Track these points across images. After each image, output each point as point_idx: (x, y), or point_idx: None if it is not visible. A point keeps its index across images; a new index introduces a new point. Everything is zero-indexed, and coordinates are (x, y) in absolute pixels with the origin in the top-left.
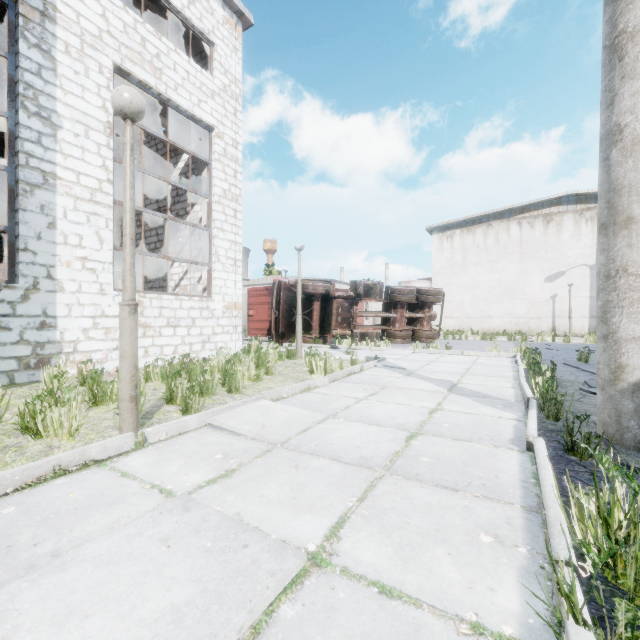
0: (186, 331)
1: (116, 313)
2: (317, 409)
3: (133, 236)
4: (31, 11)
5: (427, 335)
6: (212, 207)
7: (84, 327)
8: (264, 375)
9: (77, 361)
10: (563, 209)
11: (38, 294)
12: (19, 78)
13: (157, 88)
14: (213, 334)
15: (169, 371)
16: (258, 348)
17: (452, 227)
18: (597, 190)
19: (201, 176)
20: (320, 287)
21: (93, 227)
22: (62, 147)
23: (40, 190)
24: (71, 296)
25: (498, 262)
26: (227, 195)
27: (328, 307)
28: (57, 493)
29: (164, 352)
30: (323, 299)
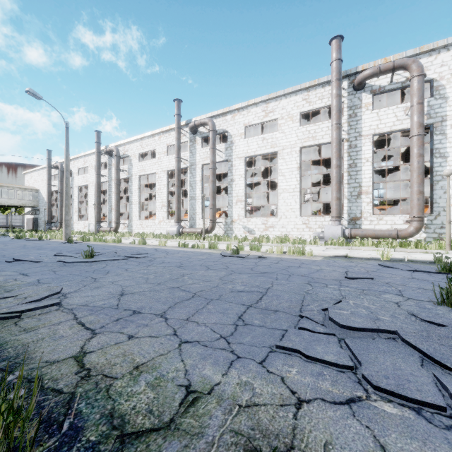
0: None
1: None
2: None
3: (449, 205)
4: (437, 124)
5: None
6: None
7: None
8: None
9: None
10: None
11: (439, 217)
12: (433, 148)
13: None
14: None
15: None
16: None
17: None
18: None
19: None
20: None
21: None
22: (449, 163)
23: (440, 182)
24: None
25: None
26: None
27: None
28: (424, 254)
29: None
30: None
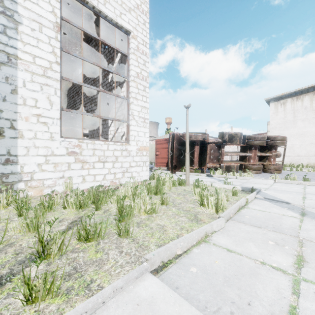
0: (111, 165)
1: (62, 153)
2: (237, 314)
3: None
4: None
5: (274, 168)
6: (129, 84)
7: (38, 162)
8: (160, 204)
9: (33, 186)
10: None
11: (3, 139)
12: None
13: (91, 2)
14: (130, 167)
15: (82, 200)
16: (158, 177)
17: (285, 97)
18: None
19: (124, 68)
20: (199, 136)
21: (45, 94)
22: (22, 37)
23: (5, 66)
24: (29, 141)
25: None
26: (139, 76)
27: (204, 149)
28: None
29: (96, 179)
30: (201, 144)
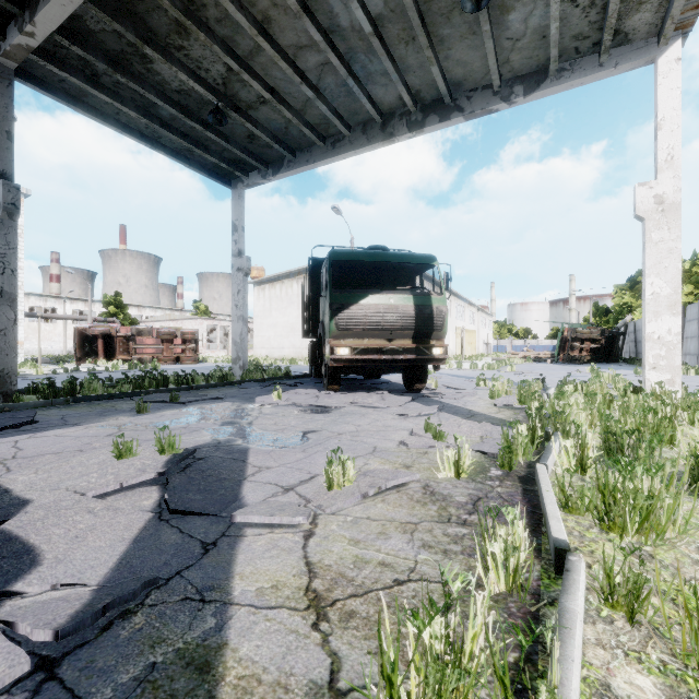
0: None
1: None
2: None
3: None
4: None
5: (185, 359)
6: None
7: None
8: None
9: None
10: None
11: None
12: None
13: None
14: None
15: None
16: None
17: (264, 282)
18: None
19: None
20: (96, 331)
21: None
22: None
23: None
24: None
25: (287, 309)
26: None
27: (112, 342)
28: None
29: None
30: (107, 337)
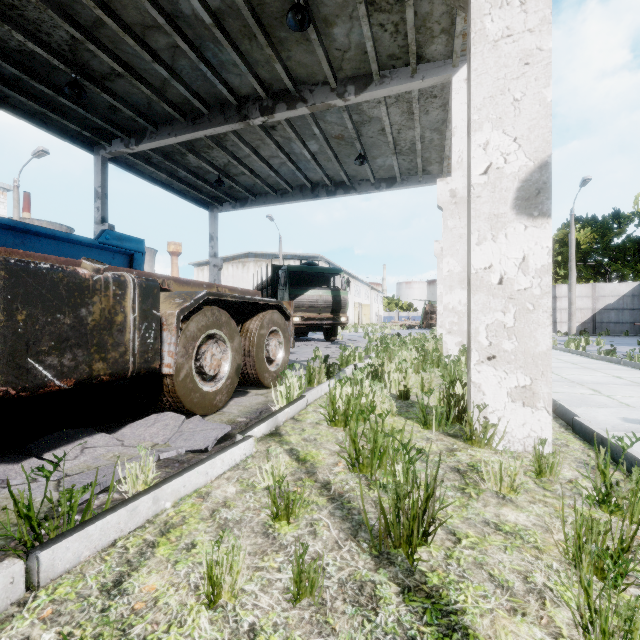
0: None
1: None
2: None
3: None
4: None
5: None
6: None
7: None
8: None
9: None
10: (250, 260)
11: None
12: None
13: None
14: None
15: None
16: None
17: (203, 264)
18: (259, 252)
19: None
20: None
21: None
22: None
23: None
24: None
25: None
26: None
27: None
28: None
29: None
30: None
